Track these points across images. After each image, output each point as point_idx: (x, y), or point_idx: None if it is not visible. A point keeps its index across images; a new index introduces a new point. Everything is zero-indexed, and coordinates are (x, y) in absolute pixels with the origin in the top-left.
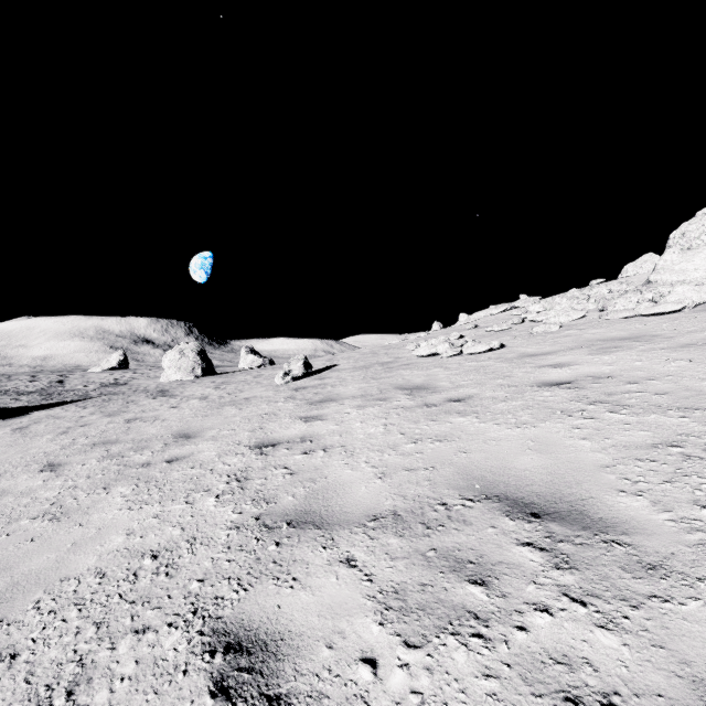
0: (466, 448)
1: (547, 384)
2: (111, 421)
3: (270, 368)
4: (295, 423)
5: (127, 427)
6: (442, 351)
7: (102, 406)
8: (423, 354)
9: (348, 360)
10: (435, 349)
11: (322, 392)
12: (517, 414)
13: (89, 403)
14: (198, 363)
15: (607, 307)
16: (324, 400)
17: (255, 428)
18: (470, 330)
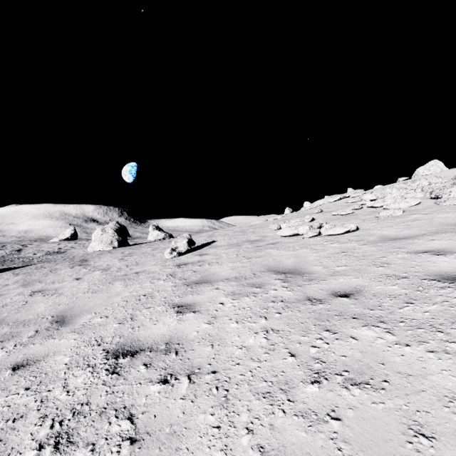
0: (417, 419)
1: (448, 277)
2: (20, 293)
3: (167, 242)
4: (166, 313)
5: (25, 301)
6: (303, 232)
7: (29, 274)
8: (286, 234)
9: (223, 237)
10: (296, 230)
11: (200, 270)
12: (450, 331)
13: (24, 270)
14: (115, 237)
15: (441, 195)
16: (200, 282)
17: (126, 317)
18: (317, 214)
